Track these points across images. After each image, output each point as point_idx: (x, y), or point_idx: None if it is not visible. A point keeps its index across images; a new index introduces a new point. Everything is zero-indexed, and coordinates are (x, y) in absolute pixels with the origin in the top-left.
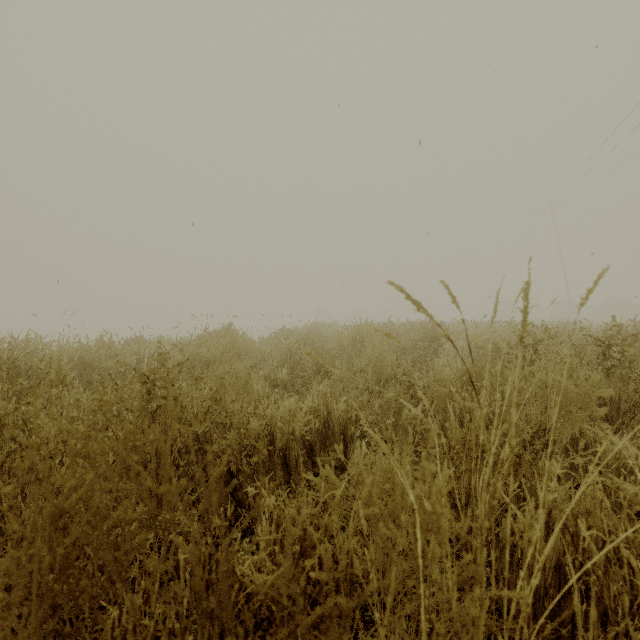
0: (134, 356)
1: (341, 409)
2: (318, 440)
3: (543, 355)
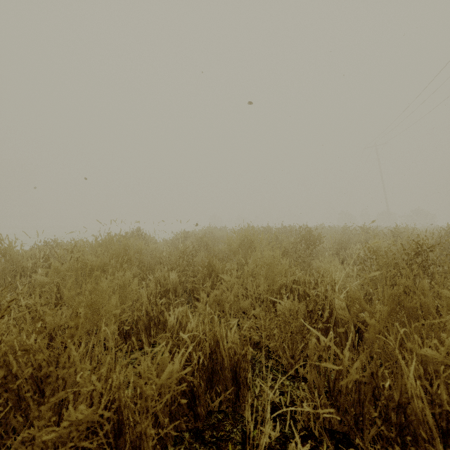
0: (29, 260)
1: (232, 339)
2: (203, 380)
3: (448, 263)
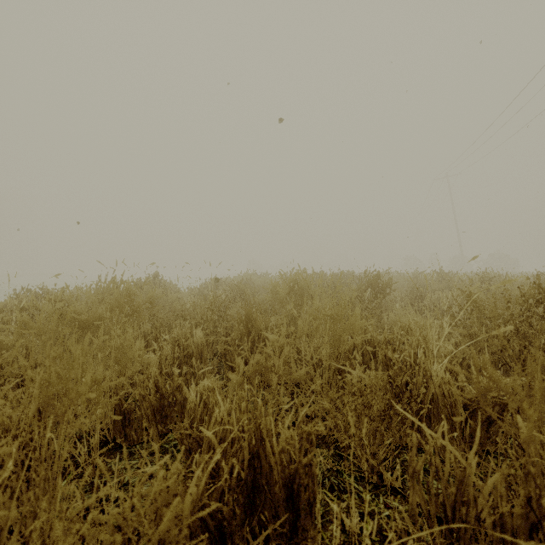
0: None
1: (286, 436)
2: (238, 504)
3: None
